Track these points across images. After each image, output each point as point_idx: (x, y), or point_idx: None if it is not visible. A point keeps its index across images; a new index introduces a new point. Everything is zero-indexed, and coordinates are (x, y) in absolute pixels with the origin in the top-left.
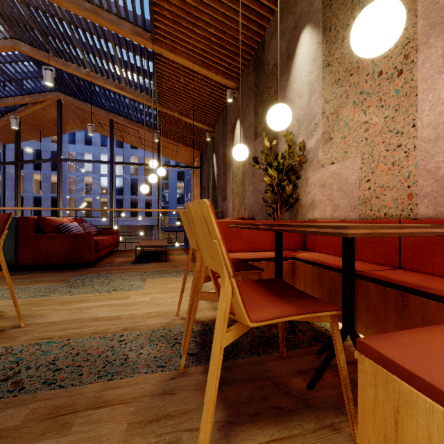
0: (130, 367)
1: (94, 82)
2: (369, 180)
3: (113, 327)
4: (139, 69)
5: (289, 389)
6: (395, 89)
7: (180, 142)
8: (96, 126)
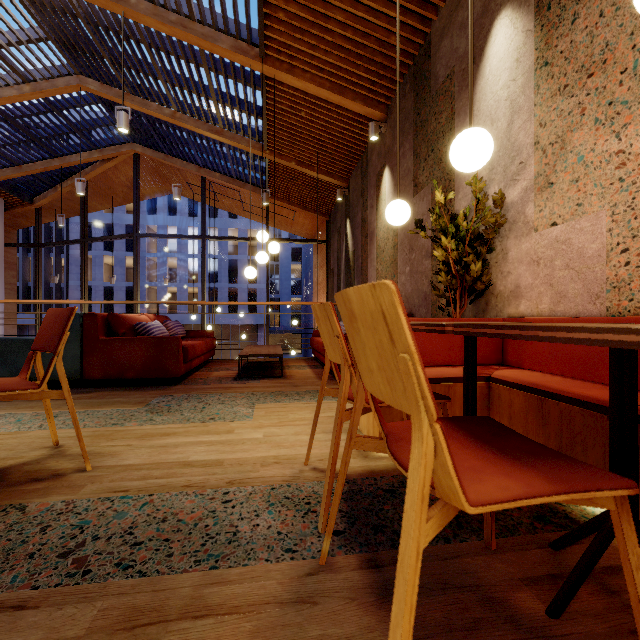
0: (241, 548)
1: (180, 125)
2: (627, 250)
3: (213, 477)
4: (241, 103)
5: (514, 613)
6: None
7: (297, 205)
8: (183, 188)
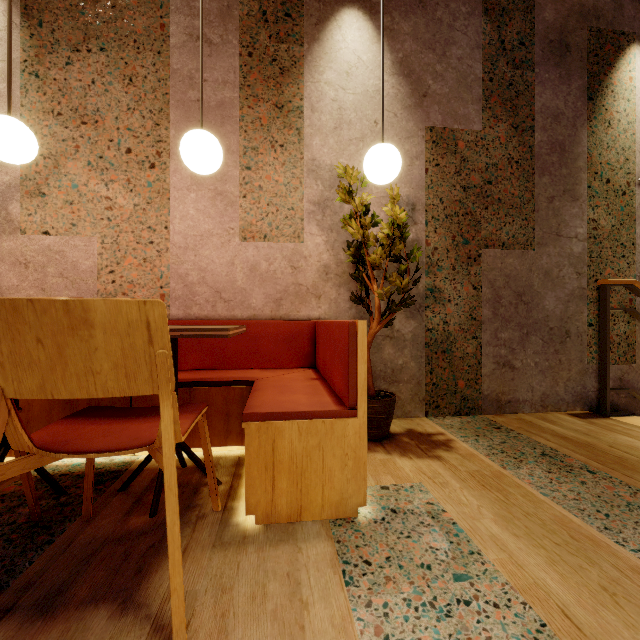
0: None
1: None
2: (114, 272)
3: None
4: None
5: (139, 531)
6: (147, 179)
7: None
8: None
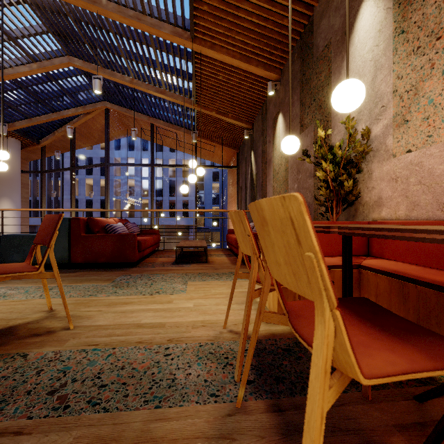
0: (178, 391)
1: (136, 88)
2: None
3: (158, 336)
4: (178, 71)
5: None
6: None
7: (216, 142)
8: (139, 131)
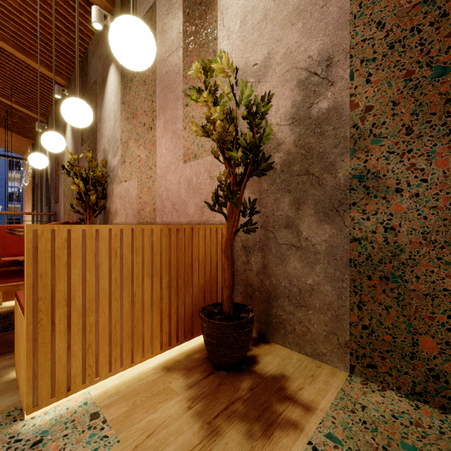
0: None
1: None
2: (140, 197)
3: None
4: None
5: (14, 343)
6: (149, 138)
7: None
8: None
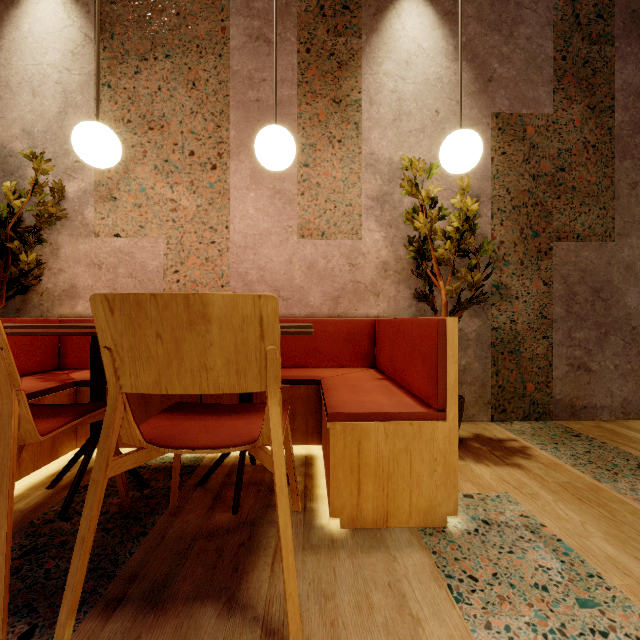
0: None
1: None
2: (178, 271)
3: None
4: None
5: (225, 527)
6: (209, 180)
7: None
8: None
